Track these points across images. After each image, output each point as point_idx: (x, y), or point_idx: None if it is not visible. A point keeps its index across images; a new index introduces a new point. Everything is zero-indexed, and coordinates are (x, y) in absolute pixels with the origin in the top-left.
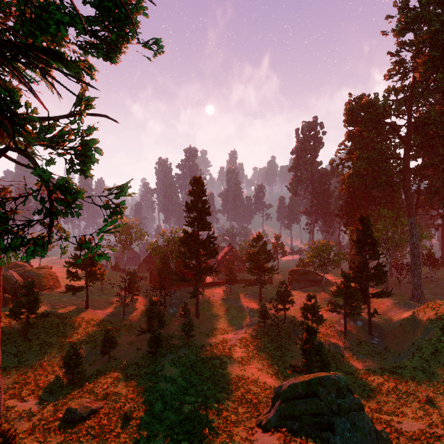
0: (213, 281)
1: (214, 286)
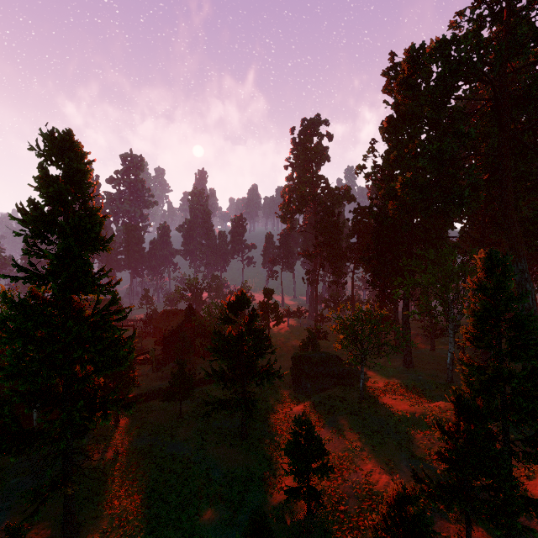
0: (149, 385)
1: (146, 403)
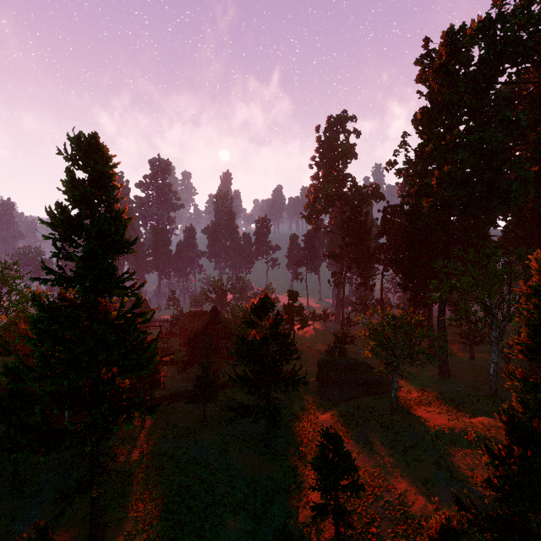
0: (175, 386)
1: (171, 404)
